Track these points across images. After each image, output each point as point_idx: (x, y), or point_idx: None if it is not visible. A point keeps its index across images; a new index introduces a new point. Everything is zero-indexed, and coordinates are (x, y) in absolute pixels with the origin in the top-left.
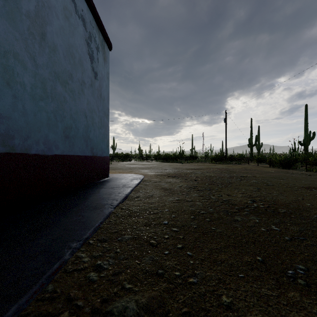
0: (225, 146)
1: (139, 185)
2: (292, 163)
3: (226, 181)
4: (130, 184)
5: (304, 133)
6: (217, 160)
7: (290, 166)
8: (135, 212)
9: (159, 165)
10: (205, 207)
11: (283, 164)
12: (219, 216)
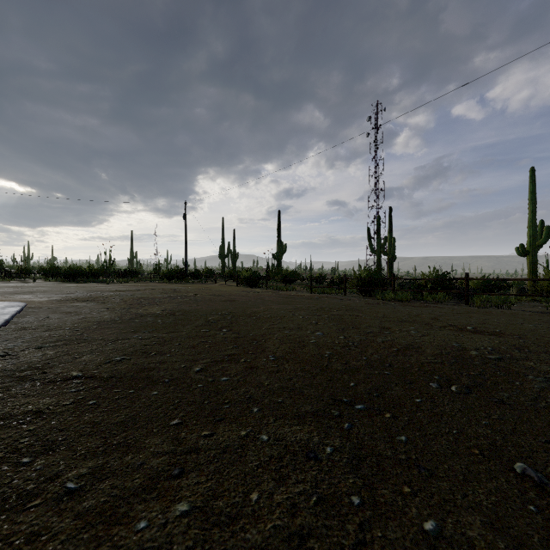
0: (185, 257)
1: (23, 313)
2: (257, 281)
3: (156, 300)
4: (3, 311)
5: (277, 245)
6: (172, 277)
7: (256, 284)
8: (30, 328)
9: (56, 287)
10: (112, 318)
11: (249, 282)
12: (122, 321)
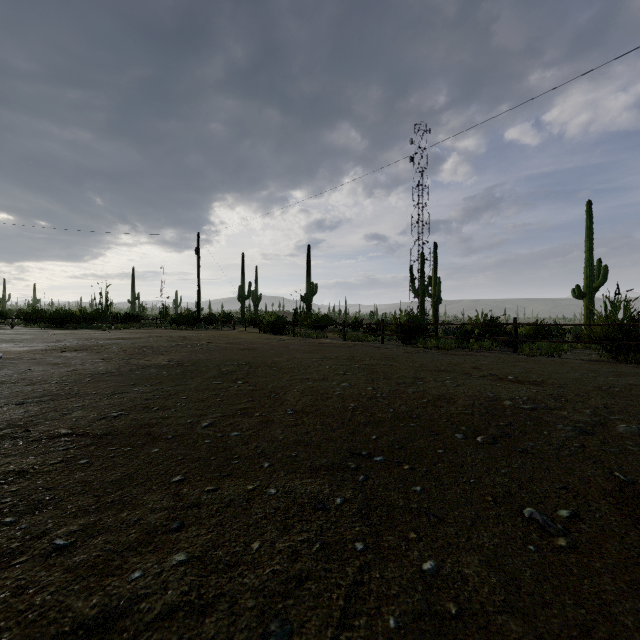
0: (198, 298)
1: None
2: (283, 327)
3: (162, 349)
4: None
5: (307, 285)
6: (182, 323)
7: (281, 331)
8: (9, 381)
9: (39, 334)
10: (109, 370)
11: (273, 328)
12: (120, 373)
